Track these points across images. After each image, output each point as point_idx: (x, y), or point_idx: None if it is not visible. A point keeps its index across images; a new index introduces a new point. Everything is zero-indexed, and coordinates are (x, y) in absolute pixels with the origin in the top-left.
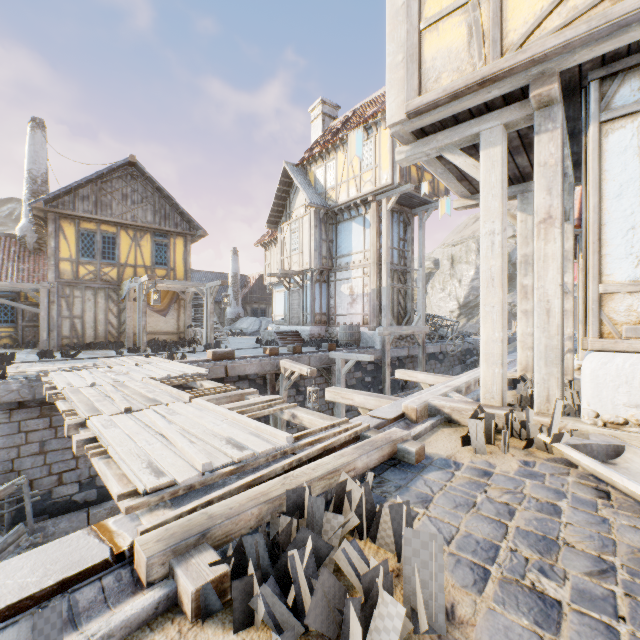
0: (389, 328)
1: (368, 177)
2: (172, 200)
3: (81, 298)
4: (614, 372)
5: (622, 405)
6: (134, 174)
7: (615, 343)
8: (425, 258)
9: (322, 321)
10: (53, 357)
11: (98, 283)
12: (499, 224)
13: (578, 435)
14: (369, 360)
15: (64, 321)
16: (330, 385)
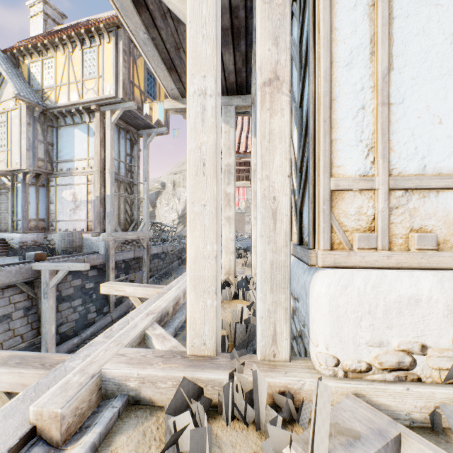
0: (114, 234)
1: (91, 85)
2: None
3: None
4: (356, 299)
5: (365, 344)
6: None
7: (348, 256)
8: (155, 180)
9: (40, 227)
10: None
11: None
12: (213, 81)
13: (342, 431)
14: (83, 269)
15: None
16: (36, 301)
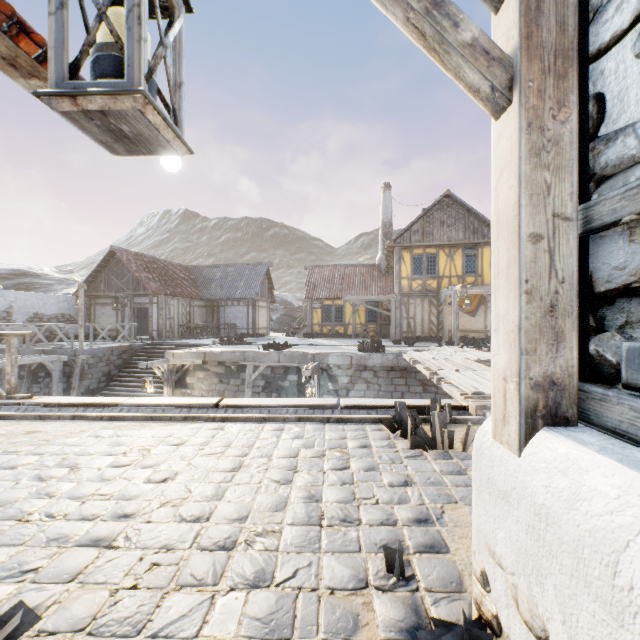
0: None
1: None
2: (479, 216)
3: (413, 304)
4: None
5: None
6: (448, 203)
7: None
8: None
9: None
10: (401, 344)
11: (423, 293)
12: None
13: None
14: None
15: (403, 321)
16: None
